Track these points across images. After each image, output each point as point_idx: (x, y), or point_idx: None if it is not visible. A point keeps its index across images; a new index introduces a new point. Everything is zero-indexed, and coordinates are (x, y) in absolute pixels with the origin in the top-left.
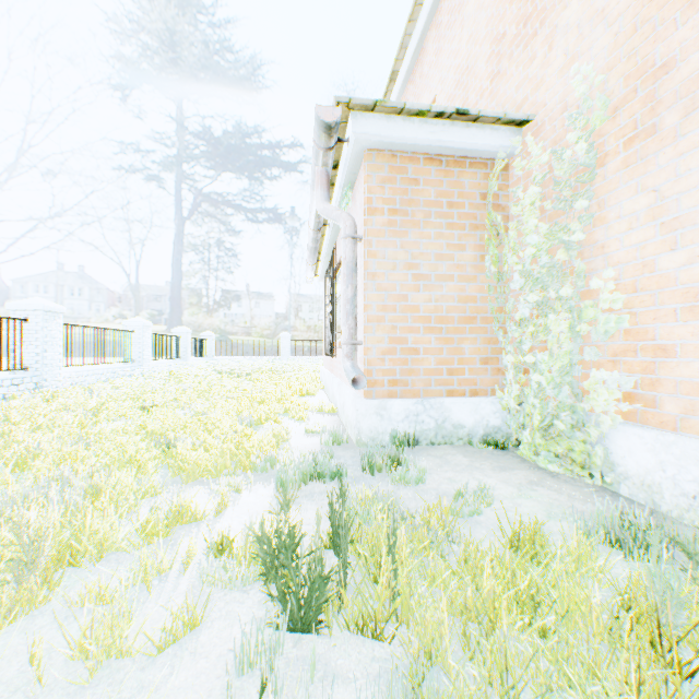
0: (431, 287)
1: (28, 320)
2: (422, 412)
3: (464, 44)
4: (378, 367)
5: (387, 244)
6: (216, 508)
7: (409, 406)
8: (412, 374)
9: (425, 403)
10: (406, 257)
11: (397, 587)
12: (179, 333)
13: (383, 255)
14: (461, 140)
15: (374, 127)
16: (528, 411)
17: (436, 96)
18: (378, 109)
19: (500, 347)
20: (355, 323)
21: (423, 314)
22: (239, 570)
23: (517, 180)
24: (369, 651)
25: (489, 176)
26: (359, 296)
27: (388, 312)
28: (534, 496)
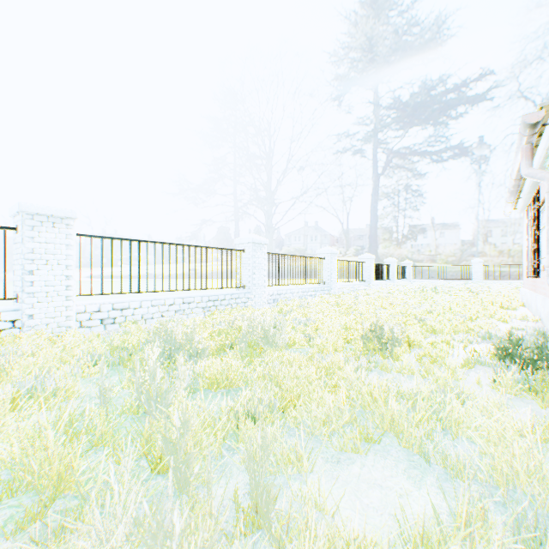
0: None
1: (324, 258)
2: None
3: None
4: None
5: None
6: (462, 344)
7: None
8: None
9: None
10: None
11: None
12: (388, 262)
13: None
14: None
15: None
16: None
17: None
18: None
19: None
20: None
21: None
22: (486, 358)
23: None
24: None
25: None
26: None
27: None
28: None
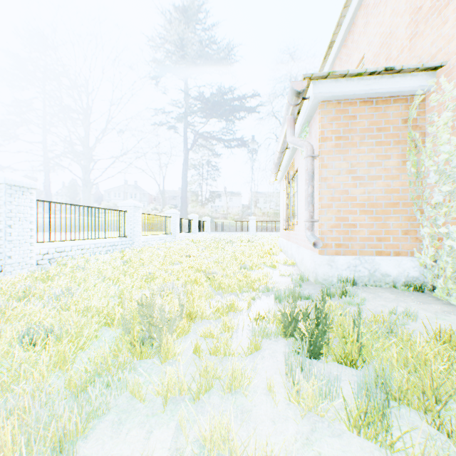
0: (365, 184)
1: (127, 211)
2: (358, 264)
3: (387, 17)
4: (328, 236)
5: (334, 159)
6: (247, 305)
7: (349, 261)
8: (351, 240)
9: (361, 259)
10: (347, 166)
11: (362, 344)
12: (192, 218)
13: (331, 165)
14: (387, 86)
15: (326, 88)
16: (441, 265)
17: (364, 54)
18: (329, 77)
19: (418, 223)
20: (313, 209)
21: (359, 201)
22: (272, 330)
23: (431, 107)
24: (349, 371)
25: (409, 107)
26: (314, 192)
27: (334, 201)
28: (447, 319)
